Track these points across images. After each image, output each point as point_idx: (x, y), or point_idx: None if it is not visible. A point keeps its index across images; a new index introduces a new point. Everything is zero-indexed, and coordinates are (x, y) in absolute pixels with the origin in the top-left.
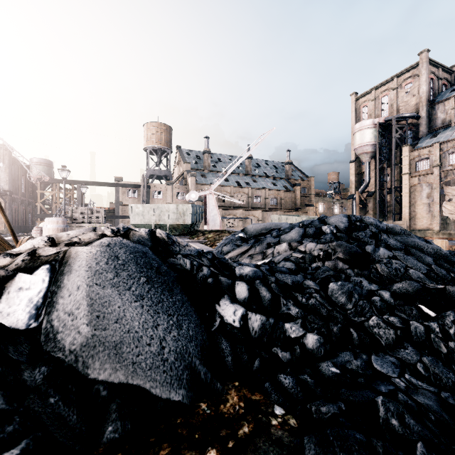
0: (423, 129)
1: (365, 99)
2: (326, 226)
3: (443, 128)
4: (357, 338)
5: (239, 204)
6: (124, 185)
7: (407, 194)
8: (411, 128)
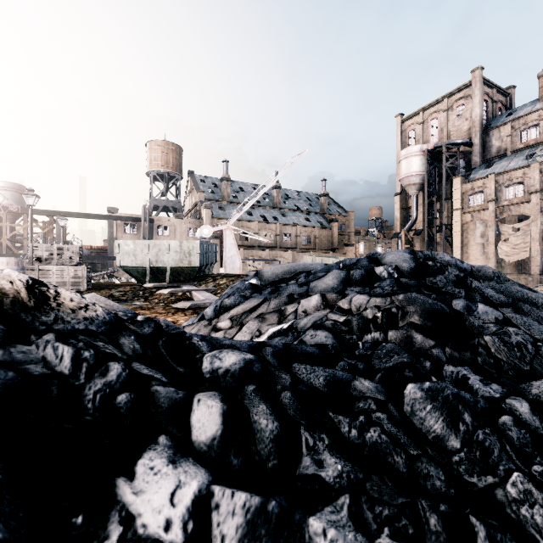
0: (476, 158)
1: (411, 121)
2: (382, 267)
3: (499, 157)
4: (489, 541)
5: (265, 243)
6: (119, 218)
7: (459, 233)
8: (464, 156)
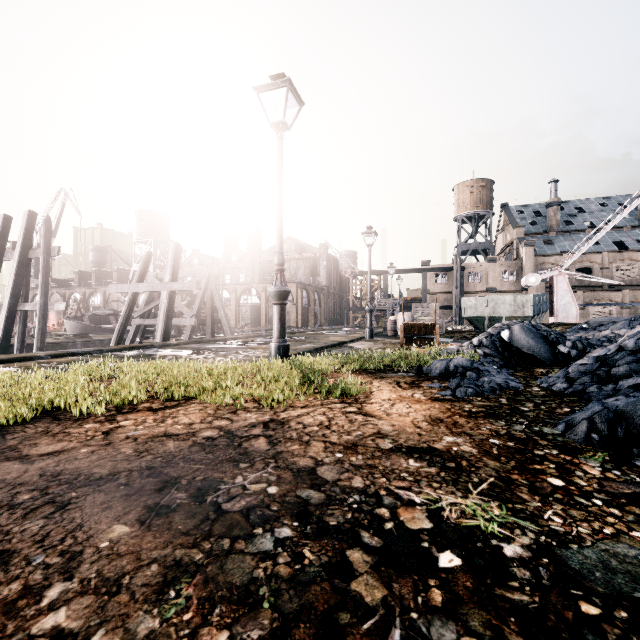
0: None
1: None
2: None
3: None
4: None
5: (621, 280)
6: (431, 270)
7: None
8: None
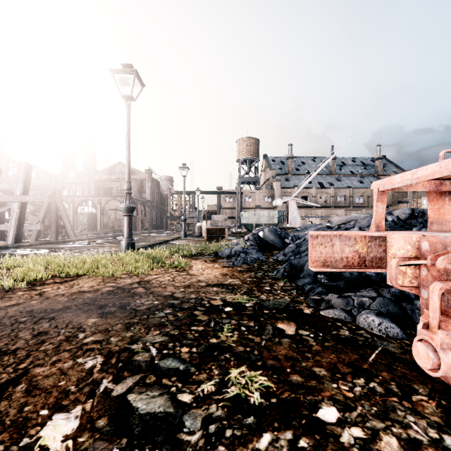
0: None
1: None
2: None
3: None
4: None
5: (321, 204)
6: (223, 193)
7: None
8: None
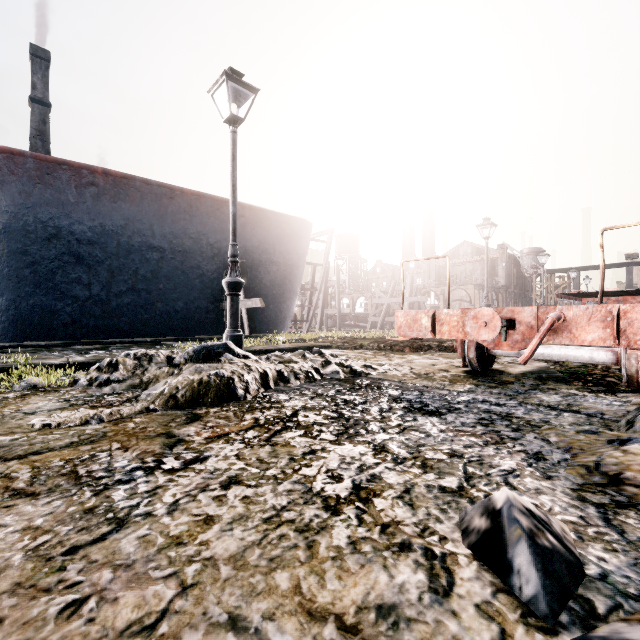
0: None
1: None
2: None
3: None
4: None
5: None
6: (639, 263)
7: None
8: None
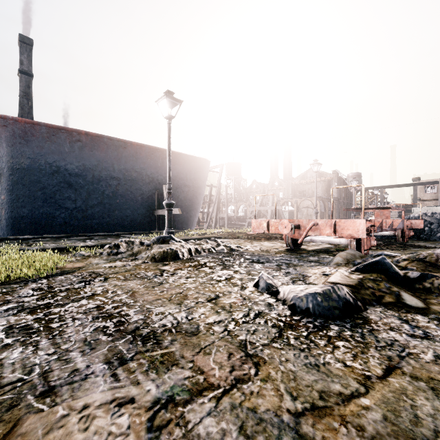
0: None
1: None
2: None
3: None
4: None
5: None
6: (421, 184)
7: None
8: None
